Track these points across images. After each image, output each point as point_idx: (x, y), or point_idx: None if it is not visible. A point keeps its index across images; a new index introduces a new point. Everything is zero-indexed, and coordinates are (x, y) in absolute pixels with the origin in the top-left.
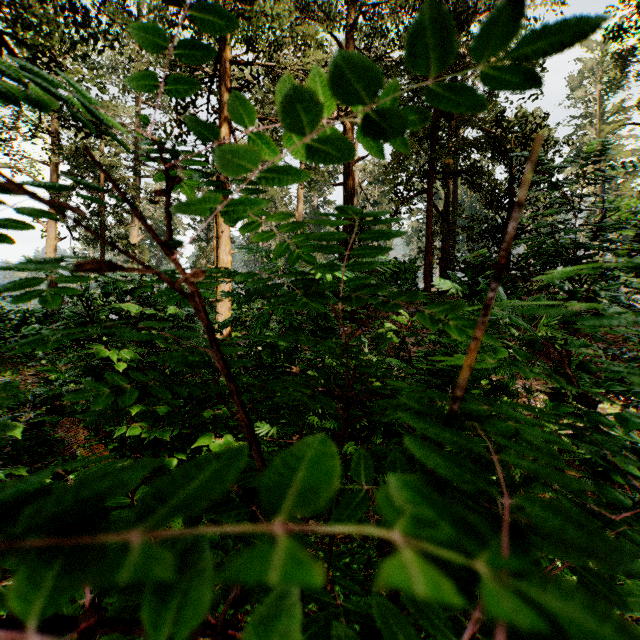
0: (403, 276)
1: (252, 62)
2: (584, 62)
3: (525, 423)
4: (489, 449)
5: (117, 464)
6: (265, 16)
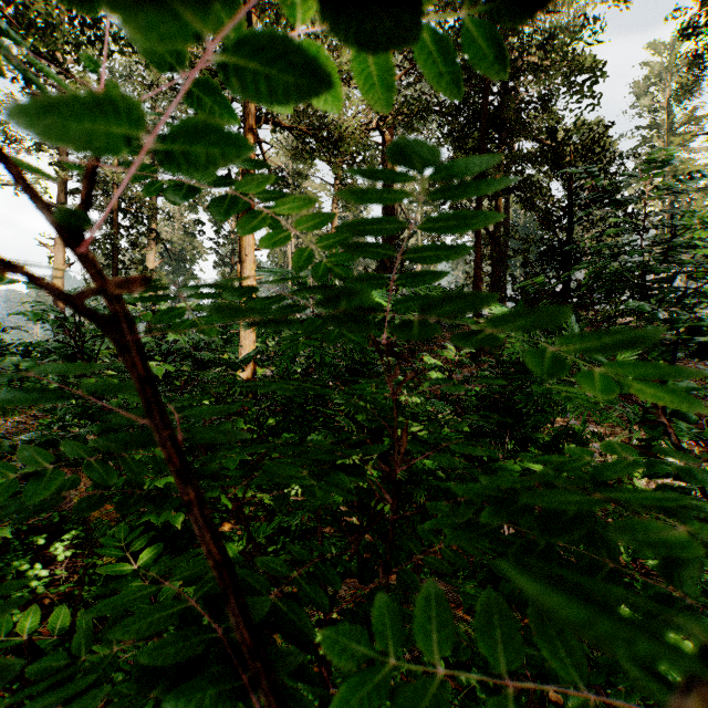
0: None
1: None
2: (651, 66)
3: None
4: None
5: None
6: None
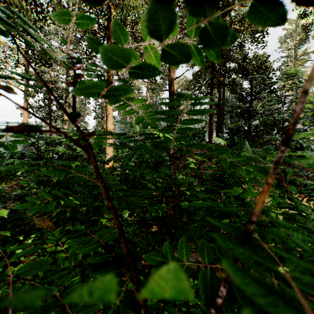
0: (198, 135)
1: None
2: (287, 30)
3: None
4: (243, 224)
5: (39, 246)
6: (130, 7)
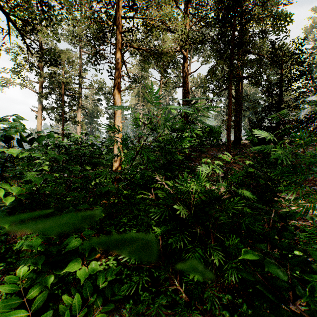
0: (214, 135)
1: (133, 17)
2: (313, 19)
3: (306, 227)
4: None
5: None
6: None
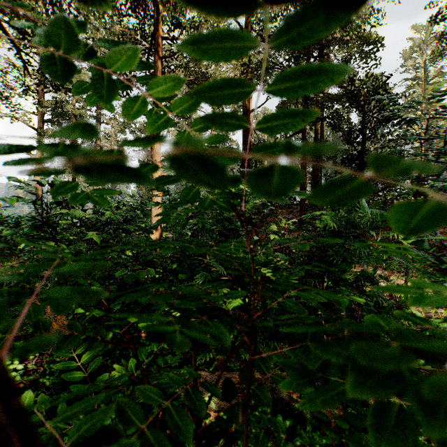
0: None
1: (177, 38)
2: (413, 40)
3: None
4: None
5: None
6: None
